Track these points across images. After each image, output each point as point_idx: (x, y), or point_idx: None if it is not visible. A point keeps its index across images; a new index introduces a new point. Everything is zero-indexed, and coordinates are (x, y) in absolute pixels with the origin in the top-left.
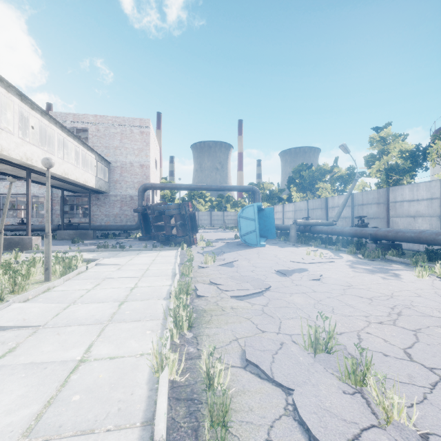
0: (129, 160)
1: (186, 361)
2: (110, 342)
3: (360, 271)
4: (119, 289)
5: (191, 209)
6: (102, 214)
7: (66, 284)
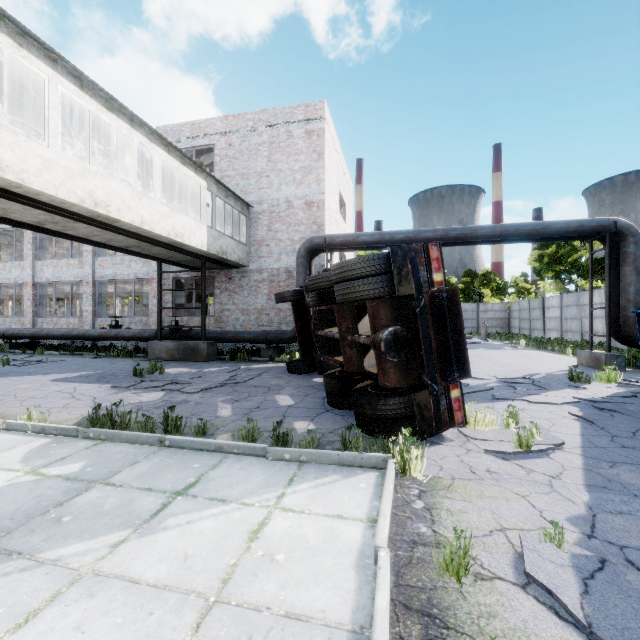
0: (285, 196)
1: None
2: None
3: None
4: None
5: (441, 277)
6: (236, 309)
7: None
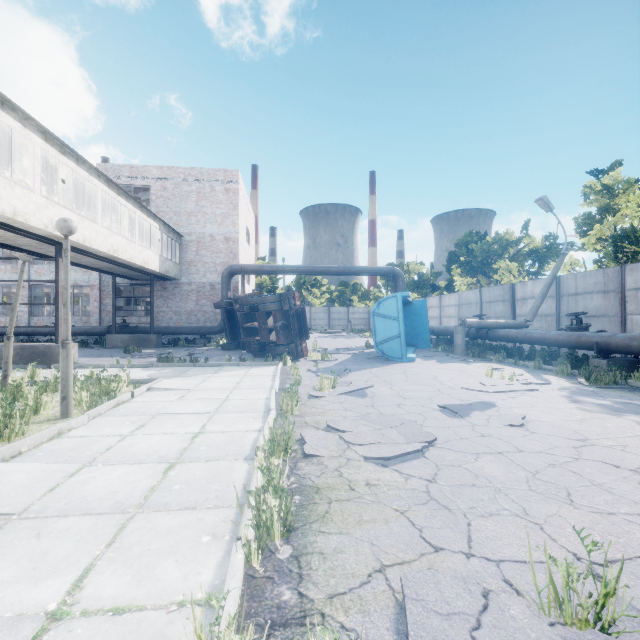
0: (209, 232)
1: (273, 632)
2: (127, 562)
3: (591, 408)
4: (173, 435)
5: (299, 303)
6: (170, 311)
7: (92, 423)
